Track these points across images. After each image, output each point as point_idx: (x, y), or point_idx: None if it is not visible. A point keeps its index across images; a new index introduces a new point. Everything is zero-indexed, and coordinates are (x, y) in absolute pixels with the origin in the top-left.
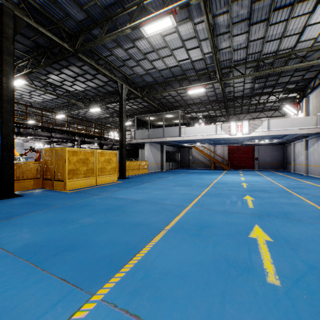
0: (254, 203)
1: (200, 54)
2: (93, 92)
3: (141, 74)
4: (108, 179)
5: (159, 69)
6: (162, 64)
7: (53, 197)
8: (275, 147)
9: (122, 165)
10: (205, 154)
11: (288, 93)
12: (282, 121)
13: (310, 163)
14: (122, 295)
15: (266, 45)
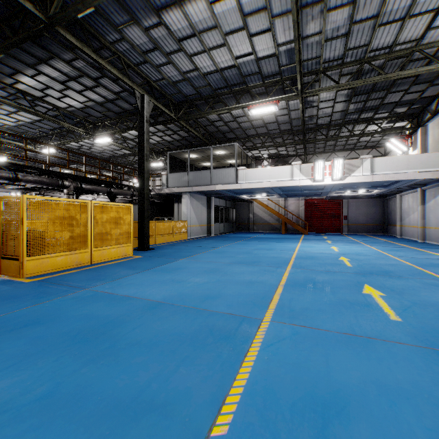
0: (394, 307)
1: (272, 46)
2: (99, 111)
3: (174, 81)
4: (116, 253)
5: (204, 72)
6: (209, 62)
7: None
8: (372, 201)
9: (143, 227)
10: (272, 210)
11: (394, 121)
12: (392, 159)
13: (430, 224)
14: None
15: (378, 32)
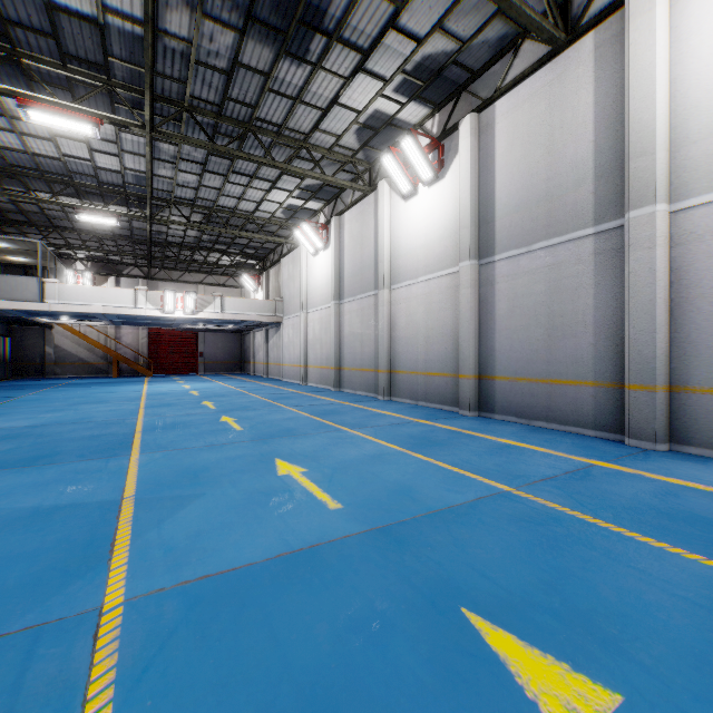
0: (216, 406)
1: (118, 165)
2: None
3: None
4: None
5: (2, 145)
6: (17, 141)
7: None
8: (230, 335)
9: None
10: (96, 343)
11: (247, 258)
12: (240, 301)
13: (271, 360)
14: (153, 450)
15: (223, 197)
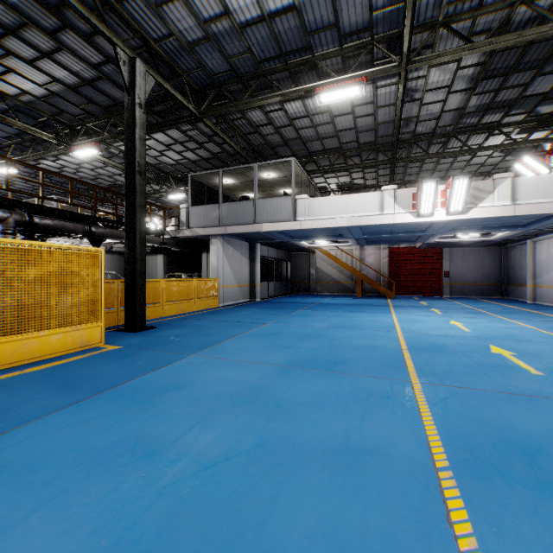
0: None
1: None
2: (75, 104)
3: (191, 41)
4: (62, 343)
5: (241, 23)
6: None
7: None
8: (485, 250)
9: (133, 291)
10: (343, 264)
11: (529, 129)
12: (548, 180)
13: None
14: None
15: None
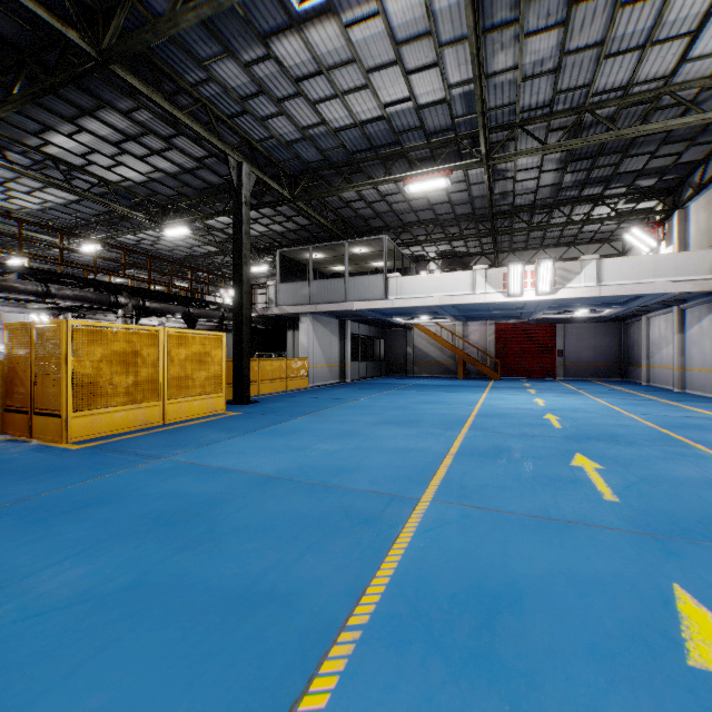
0: (613, 483)
1: (440, 87)
2: (171, 187)
3: (289, 140)
4: (200, 407)
5: (336, 127)
6: (343, 112)
7: (11, 470)
8: (603, 326)
9: (241, 369)
10: (443, 342)
11: (637, 199)
12: (631, 262)
13: (692, 363)
14: None
15: (605, 66)
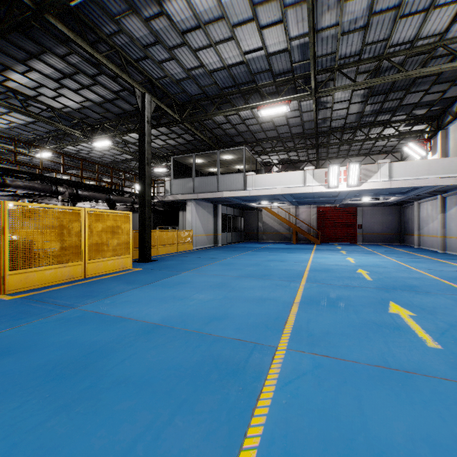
0: (428, 330)
1: (283, 40)
2: (98, 113)
3: (178, 79)
4: (113, 265)
5: (210, 69)
6: (216, 58)
7: None
8: (388, 209)
9: (144, 237)
10: (282, 219)
11: (412, 124)
12: (412, 164)
13: (451, 233)
14: None
15: (400, 25)
